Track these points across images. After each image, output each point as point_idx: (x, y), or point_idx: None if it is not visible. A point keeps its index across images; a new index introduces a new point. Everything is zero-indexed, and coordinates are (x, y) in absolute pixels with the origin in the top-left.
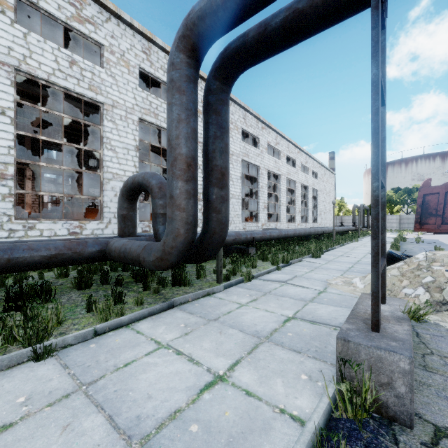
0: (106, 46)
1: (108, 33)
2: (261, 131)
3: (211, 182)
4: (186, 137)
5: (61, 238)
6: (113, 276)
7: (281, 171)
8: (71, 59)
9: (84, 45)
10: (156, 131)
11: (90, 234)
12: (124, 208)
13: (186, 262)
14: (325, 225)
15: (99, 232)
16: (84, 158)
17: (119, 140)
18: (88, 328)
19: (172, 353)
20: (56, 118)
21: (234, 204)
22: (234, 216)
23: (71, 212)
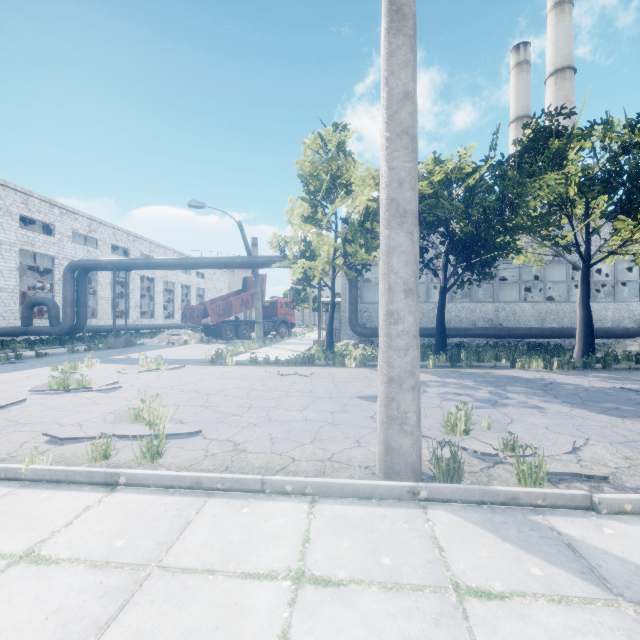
0: None
1: None
2: (133, 244)
3: (80, 307)
4: (71, 295)
5: None
6: None
7: (156, 274)
8: None
9: None
10: (31, 253)
11: None
12: (27, 313)
13: (69, 334)
14: None
15: None
16: None
17: (5, 265)
18: (40, 348)
19: None
20: None
21: (104, 304)
22: (104, 314)
23: None
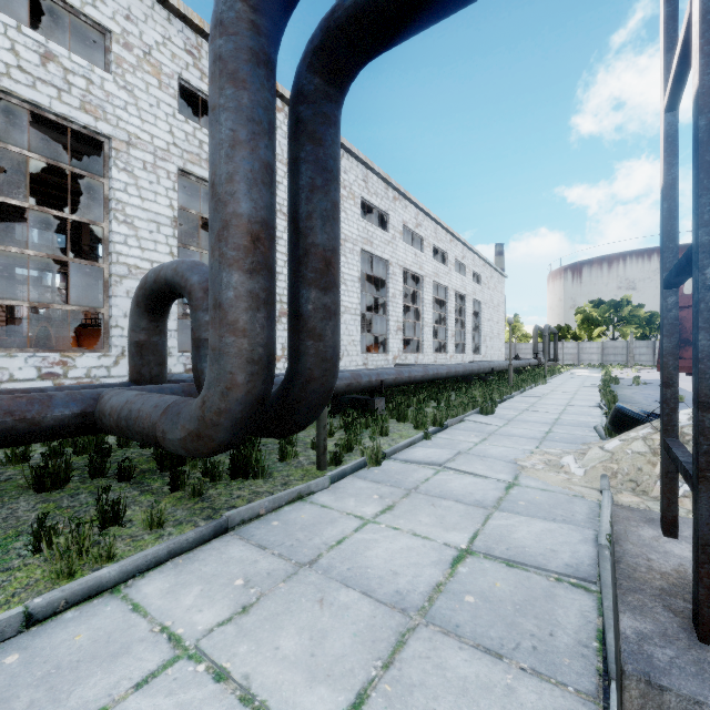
0: (116, 33)
1: (120, 10)
2: (393, 204)
3: (305, 277)
4: (249, 179)
5: (24, 385)
6: (121, 457)
7: (424, 270)
8: (45, 49)
9: (78, 35)
10: None
11: (84, 376)
12: (140, 330)
13: (256, 434)
14: (492, 358)
15: (101, 373)
16: (90, 243)
17: (141, 206)
18: (9, 610)
19: (204, 677)
20: (35, 171)
21: (349, 322)
22: (349, 344)
23: (53, 336)
